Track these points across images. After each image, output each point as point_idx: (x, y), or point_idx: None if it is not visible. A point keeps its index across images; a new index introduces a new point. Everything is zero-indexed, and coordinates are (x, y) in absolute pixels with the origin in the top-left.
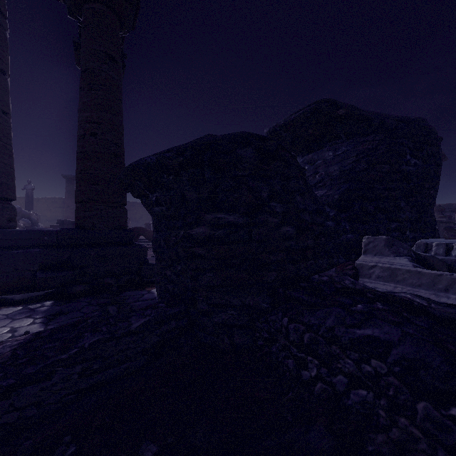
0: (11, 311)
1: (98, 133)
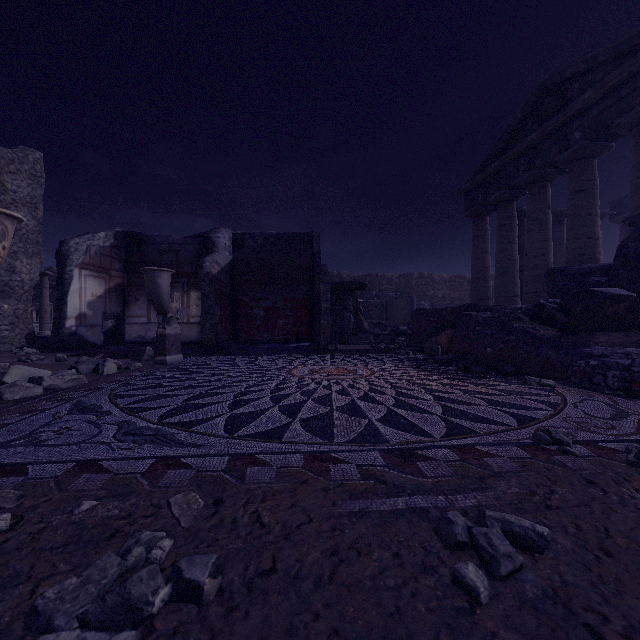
0: None
1: None
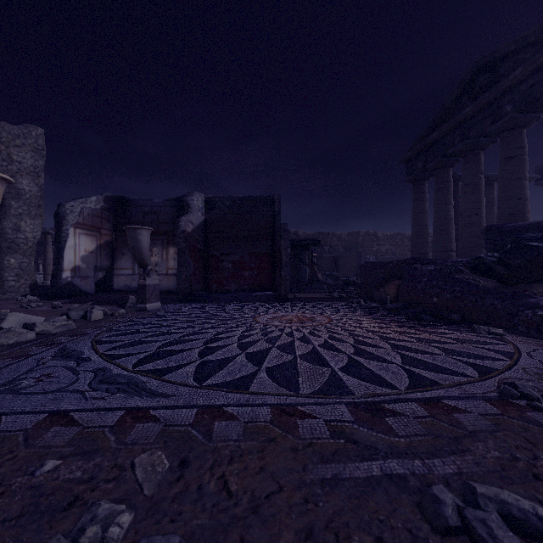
0: None
1: None
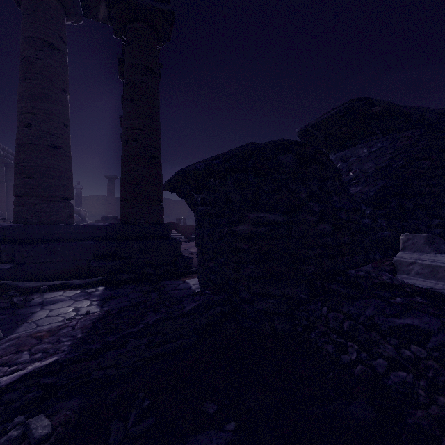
0: (73, 294)
1: (139, 138)
